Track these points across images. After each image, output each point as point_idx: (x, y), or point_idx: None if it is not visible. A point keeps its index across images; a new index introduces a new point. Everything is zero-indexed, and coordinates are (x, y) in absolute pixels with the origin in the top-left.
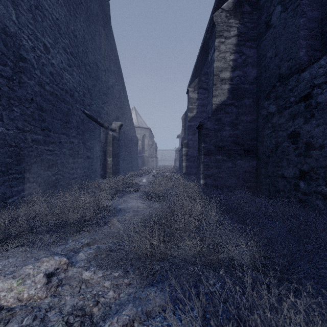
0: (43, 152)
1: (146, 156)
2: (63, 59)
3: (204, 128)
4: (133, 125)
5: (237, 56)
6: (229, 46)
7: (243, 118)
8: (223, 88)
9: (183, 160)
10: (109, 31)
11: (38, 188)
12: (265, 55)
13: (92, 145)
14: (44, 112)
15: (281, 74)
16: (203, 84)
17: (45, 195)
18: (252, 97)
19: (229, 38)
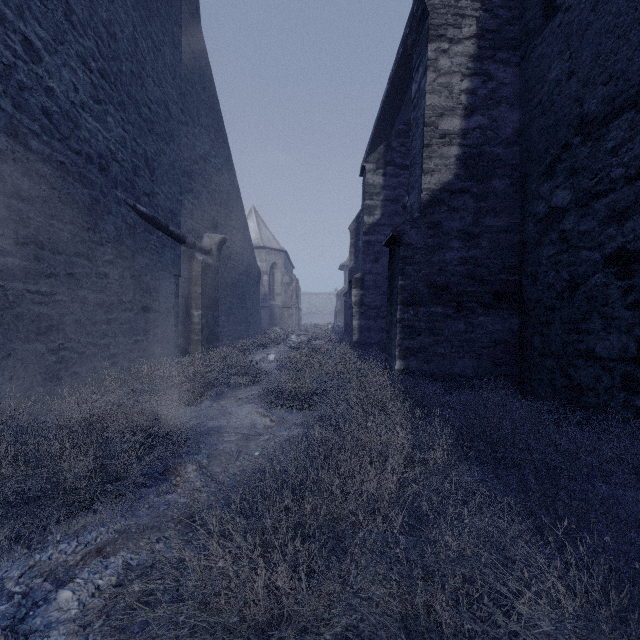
0: (21, 296)
1: (278, 305)
2: (80, 83)
3: (402, 244)
4: (250, 242)
5: (476, 83)
6: (458, 60)
7: (491, 221)
8: (445, 153)
9: (353, 314)
10: (197, 40)
11: (8, 384)
12: (544, 79)
13: (156, 282)
14: (26, 201)
15: (587, 116)
16: (394, 155)
17: (29, 400)
18: (509, 175)
19: (459, 41)
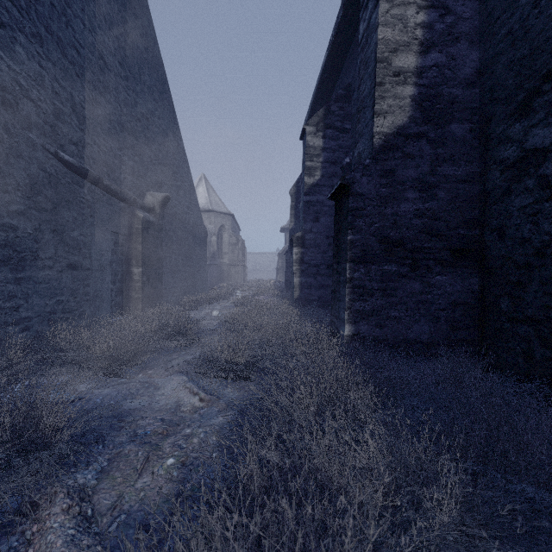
0: None
1: (225, 263)
2: None
3: (352, 194)
4: (197, 203)
5: (433, 16)
6: None
7: (450, 170)
8: (399, 93)
9: (294, 272)
10: None
11: None
12: (514, 4)
13: (88, 238)
14: None
15: None
16: (334, 118)
17: None
18: (469, 119)
19: None
